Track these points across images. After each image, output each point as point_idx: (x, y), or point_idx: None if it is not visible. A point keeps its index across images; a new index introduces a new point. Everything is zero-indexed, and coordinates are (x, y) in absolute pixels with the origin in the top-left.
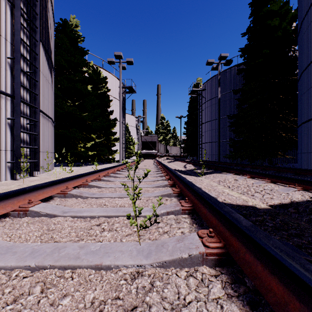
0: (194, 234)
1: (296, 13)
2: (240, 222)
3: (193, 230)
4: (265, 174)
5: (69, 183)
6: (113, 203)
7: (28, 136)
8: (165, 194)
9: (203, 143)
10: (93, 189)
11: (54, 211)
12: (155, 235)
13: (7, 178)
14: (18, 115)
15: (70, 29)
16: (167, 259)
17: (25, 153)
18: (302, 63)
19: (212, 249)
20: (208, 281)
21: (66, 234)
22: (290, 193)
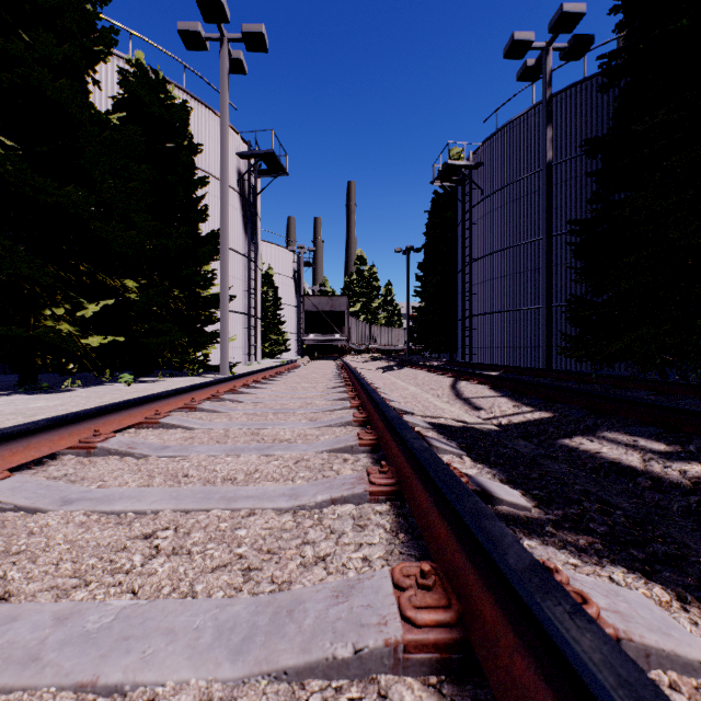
0: None
1: None
2: None
3: None
4: None
5: None
6: None
7: None
8: None
9: (473, 314)
10: None
11: None
12: None
13: None
14: None
15: None
16: None
17: None
18: None
19: None
20: None
21: None
22: None
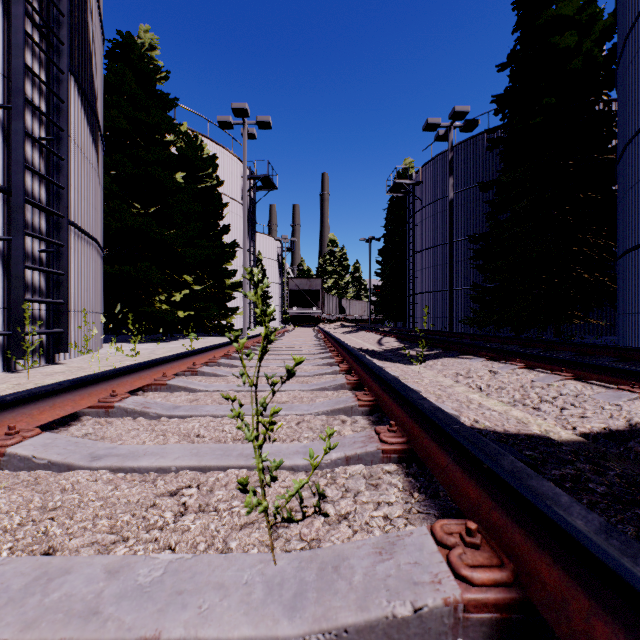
0: (421, 531)
1: (612, 22)
2: (563, 512)
3: (415, 510)
4: (560, 360)
5: (122, 381)
6: (218, 430)
7: (42, 277)
8: (340, 408)
9: (416, 293)
10: (178, 395)
11: (70, 456)
12: (316, 528)
13: None
14: (19, 231)
15: (139, 55)
16: (351, 621)
17: (36, 314)
18: (626, 124)
19: (482, 591)
20: None
21: (84, 524)
22: (625, 405)
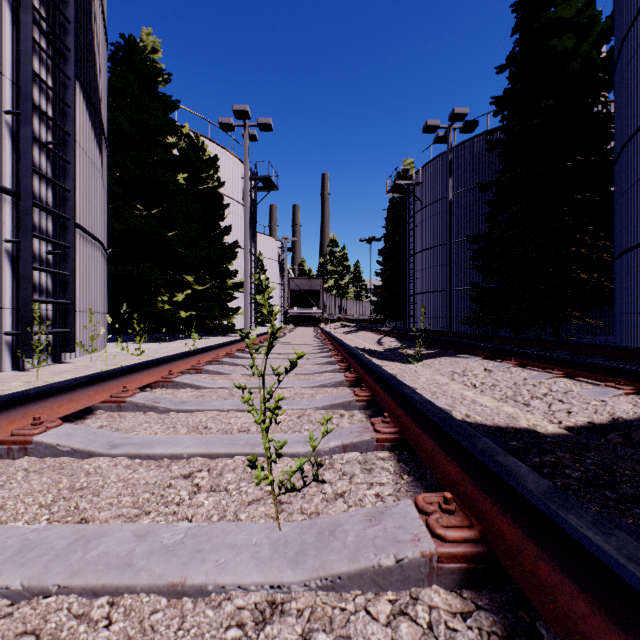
0: (406, 503)
1: (610, 24)
2: (520, 479)
3: (404, 489)
4: (552, 358)
5: (132, 378)
6: (224, 422)
7: (49, 278)
8: (339, 403)
9: (416, 293)
10: (184, 391)
11: (91, 444)
12: (315, 503)
13: (4, 366)
14: (28, 233)
15: (141, 58)
16: (344, 570)
17: (43, 314)
18: (622, 126)
19: (453, 546)
20: (446, 629)
21: (110, 501)
22: (609, 401)
